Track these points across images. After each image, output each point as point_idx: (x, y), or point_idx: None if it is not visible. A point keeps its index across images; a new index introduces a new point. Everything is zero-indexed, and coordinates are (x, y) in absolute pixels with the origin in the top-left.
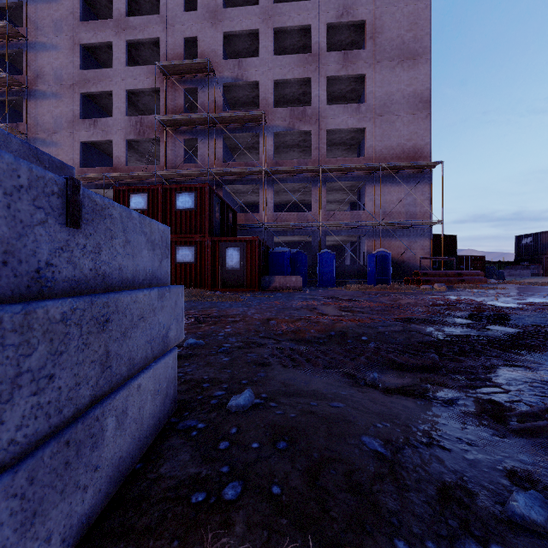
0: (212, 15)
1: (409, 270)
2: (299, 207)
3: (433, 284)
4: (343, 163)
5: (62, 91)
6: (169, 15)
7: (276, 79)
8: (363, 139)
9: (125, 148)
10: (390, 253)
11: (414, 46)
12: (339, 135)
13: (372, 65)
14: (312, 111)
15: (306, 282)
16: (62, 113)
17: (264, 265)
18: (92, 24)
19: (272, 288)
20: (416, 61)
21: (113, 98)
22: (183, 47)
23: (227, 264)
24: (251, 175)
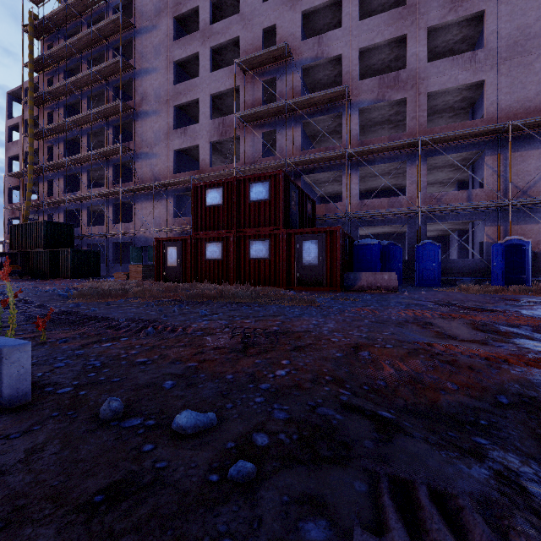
0: None
1: None
2: (389, 194)
3: None
4: (451, 130)
5: (160, 107)
6: (248, 11)
7: (361, 47)
8: (479, 98)
9: (209, 150)
10: (528, 242)
11: None
12: (444, 99)
13: None
14: (407, 75)
15: (400, 280)
16: (160, 127)
17: (347, 259)
18: (183, 40)
19: (358, 287)
20: None
21: (199, 105)
22: (262, 39)
23: (303, 259)
24: (332, 161)
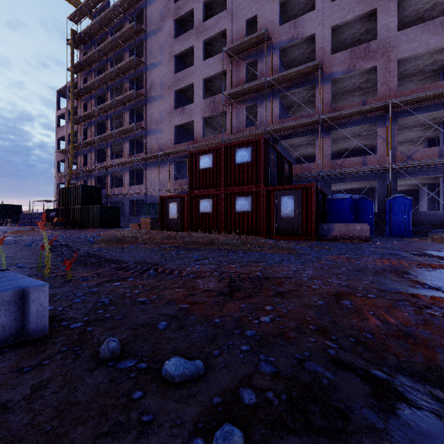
0: None
1: None
2: (359, 154)
3: None
4: (422, 92)
5: (164, 92)
6: (233, 7)
7: (333, 25)
8: None
9: (202, 124)
10: None
11: None
12: (414, 63)
13: None
14: (377, 45)
15: (371, 230)
16: (164, 108)
17: (321, 212)
18: (182, 37)
19: (331, 237)
20: None
21: (194, 88)
22: (245, 28)
23: (281, 212)
24: (306, 127)
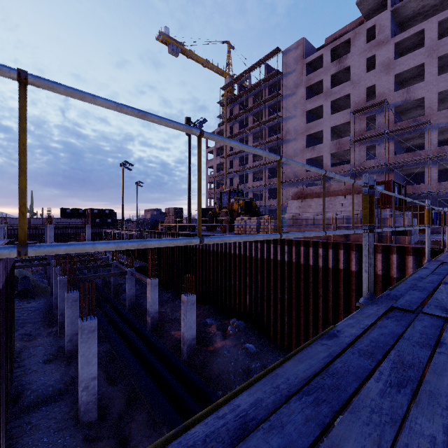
0: (386, 67)
1: None
2: None
3: None
4: None
5: (297, 136)
6: (356, 79)
7: (439, 91)
8: None
9: (330, 158)
10: None
11: None
12: None
13: None
14: None
15: None
16: (297, 147)
17: None
18: (312, 99)
19: (435, 232)
20: None
21: (323, 134)
22: (365, 93)
23: None
24: (417, 160)
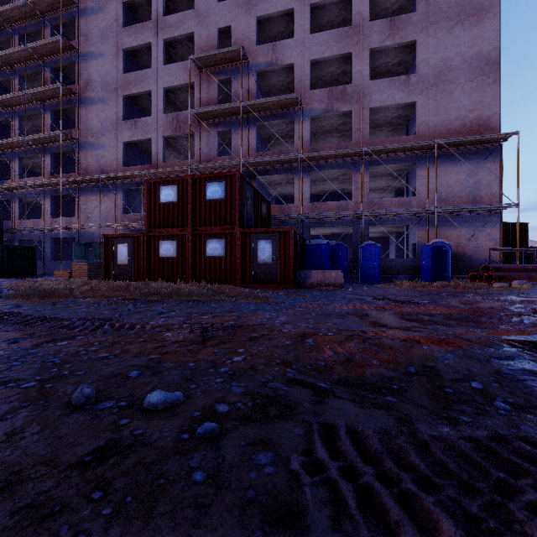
0: (246, 1)
1: (472, 264)
2: (337, 197)
3: (509, 281)
4: (389, 143)
5: (107, 95)
6: (203, 8)
7: (312, 58)
8: (412, 117)
9: (162, 145)
10: (449, 244)
11: None
12: (384, 114)
13: (424, 29)
14: (352, 89)
15: (346, 277)
16: (107, 116)
17: (299, 258)
18: (134, 28)
19: (309, 284)
20: (481, 16)
21: (152, 98)
22: (217, 38)
23: (258, 257)
24: (286, 164)
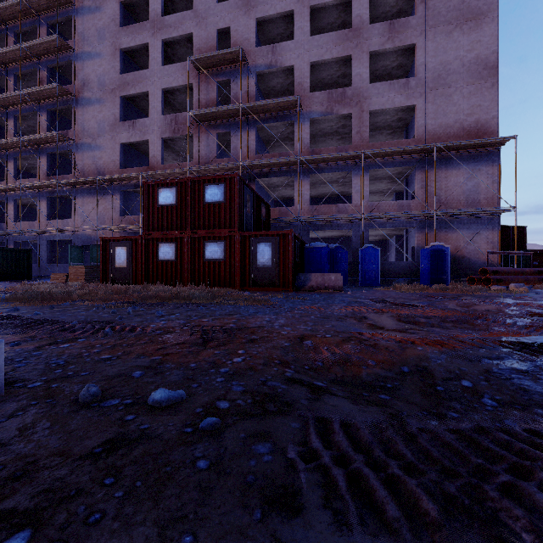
0: (245, 2)
1: (470, 267)
2: (337, 200)
3: (506, 284)
4: (389, 146)
5: (104, 96)
6: (202, 9)
7: (312, 61)
8: (412, 120)
9: (161, 147)
10: (447, 248)
11: (477, 4)
12: (383, 117)
13: (423, 33)
14: (352, 92)
15: (346, 280)
16: (104, 117)
17: (299, 261)
18: (131, 28)
19: (308, 287)
20: (479, 21)
21: (150, 99)
22: (216, 39)
23: (258, 260)
24: (285, 167)
